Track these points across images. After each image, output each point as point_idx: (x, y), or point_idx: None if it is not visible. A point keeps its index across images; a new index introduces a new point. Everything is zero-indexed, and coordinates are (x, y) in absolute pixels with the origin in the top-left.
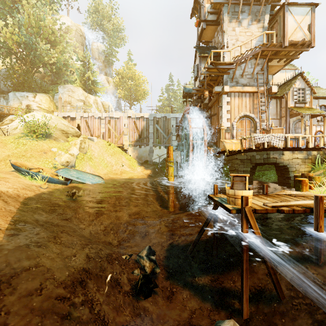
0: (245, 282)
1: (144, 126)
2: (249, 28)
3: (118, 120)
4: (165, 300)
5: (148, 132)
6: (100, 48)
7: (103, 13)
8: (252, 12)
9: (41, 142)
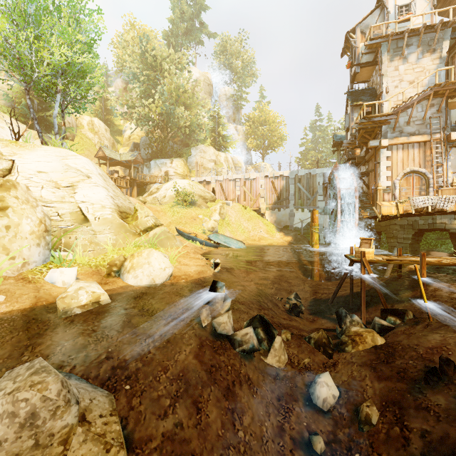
0: (363, 306)
1: (284, 185)
2: (419, 62)
3: (254, 181)
4: (309, 322)
5: (289, 192)
6: (227, 92)
7: (231, 51)
8: (424, 43)
9: (189, 209)
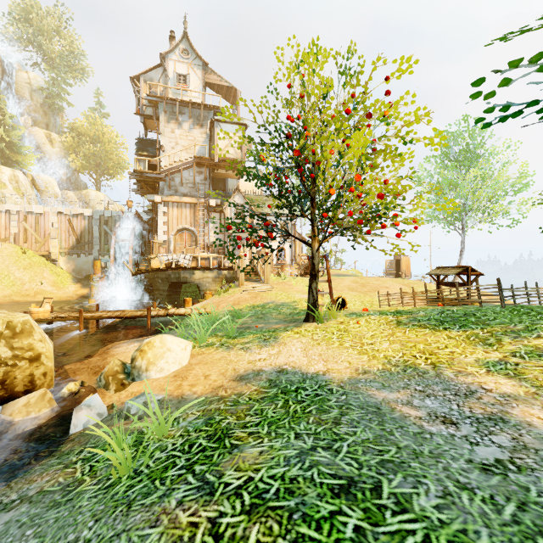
0: None
1: (86, 226)
2: (191, 132)
3: (42, 217)
4: None
5: (93, 235)
6: (34, 81)
7: (40, 24)
8: (194, 116)
9: None
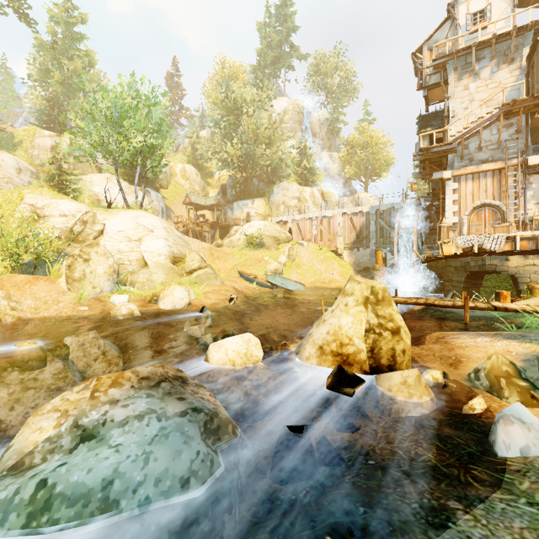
0: None
1: (364, 222)
2: (493, 77)
3: (332, 219)
4: None
5: (369, 230)
6: (321, 117)
7: (325, 69)
8: (499, 53)
9: (256, 252)
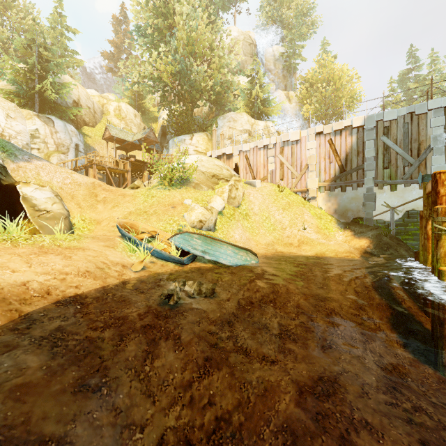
0: None
1: (353, 145)
2: None
3: (298, 144)
4: None
5: (363, 156)
6: (276, 52)
7: None
8: None
9: (173, 191)
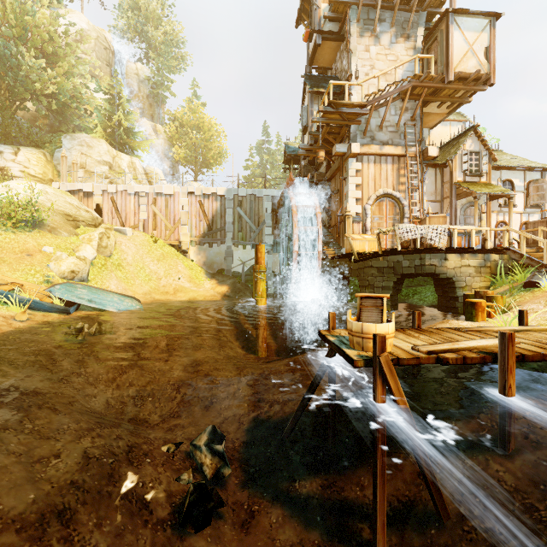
0: (380, 494)
1: (218, 209)
2: (392, 48)
3: (172, 198)
4: (238, 529)
5: (225, 220)
6: (141, 72)
7: (146, 12)
8: (398, 23)
9: (22, 235)
